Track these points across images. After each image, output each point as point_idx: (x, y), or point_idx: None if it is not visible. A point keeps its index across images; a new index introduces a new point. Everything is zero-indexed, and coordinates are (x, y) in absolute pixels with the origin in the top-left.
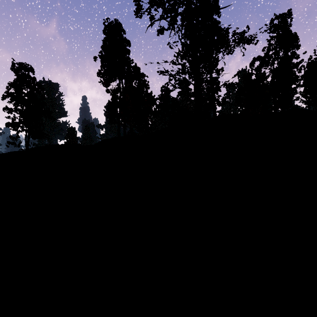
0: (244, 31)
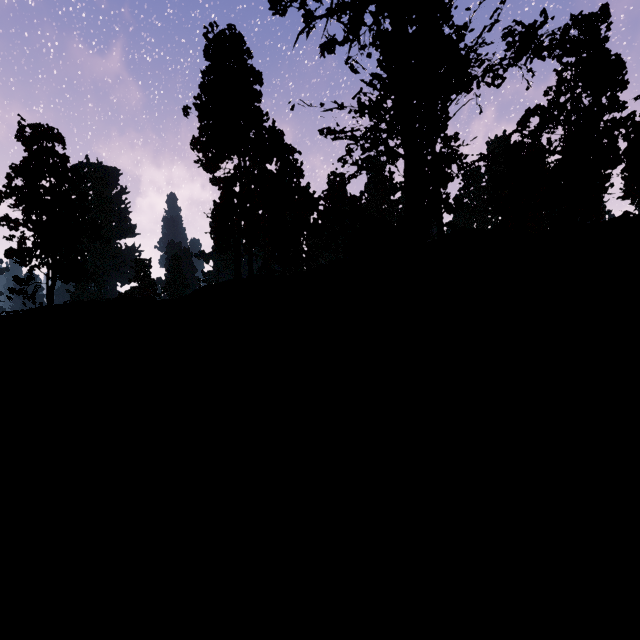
0: (534, 25)
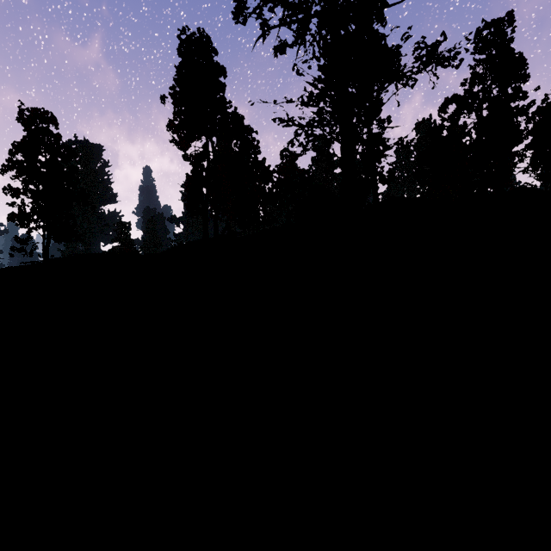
0: (437, 42)
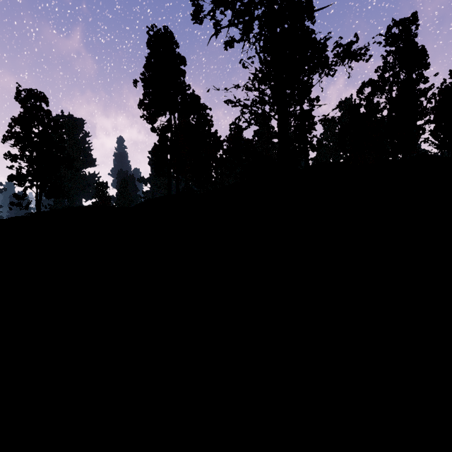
0: (351, 42)
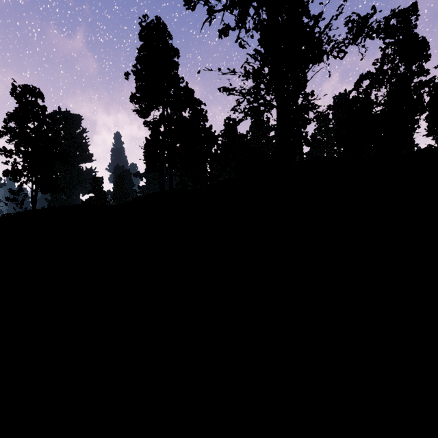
0: (367, 15)
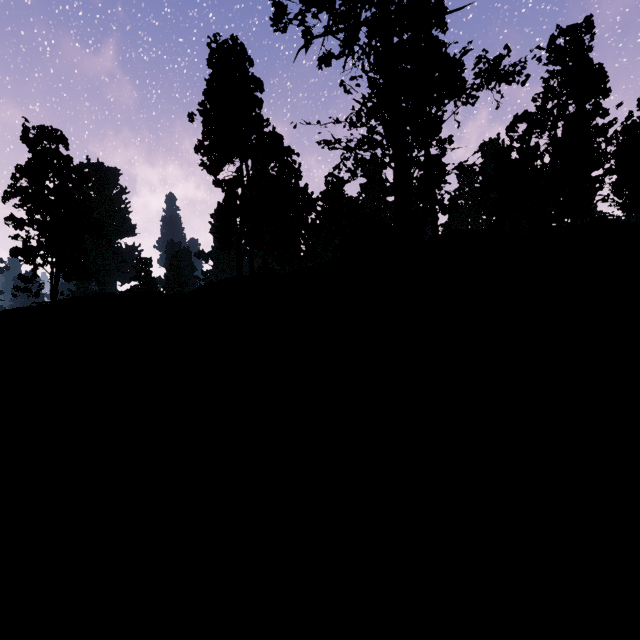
0: (500, 56)
